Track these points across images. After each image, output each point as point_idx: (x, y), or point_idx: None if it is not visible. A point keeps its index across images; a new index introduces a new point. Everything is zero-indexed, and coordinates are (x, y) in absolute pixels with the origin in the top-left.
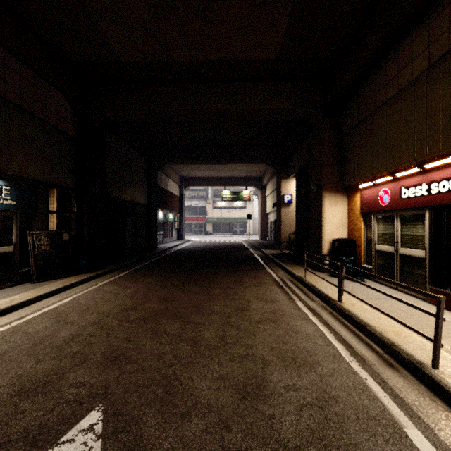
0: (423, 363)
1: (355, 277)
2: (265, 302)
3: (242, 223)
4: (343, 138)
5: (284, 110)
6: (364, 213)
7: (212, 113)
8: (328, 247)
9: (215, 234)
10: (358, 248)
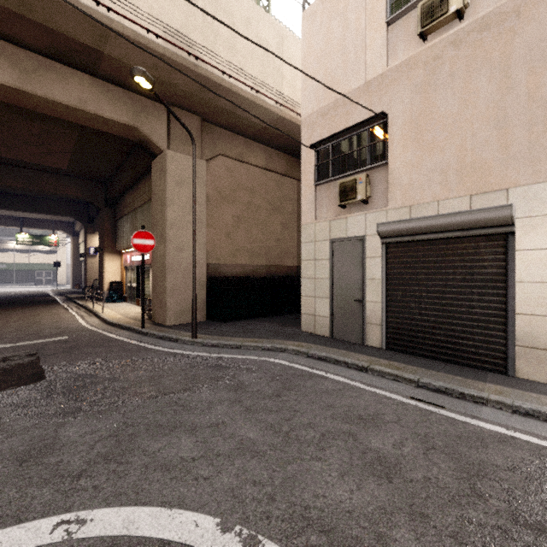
0: (100, 313)
1: (116, 301)
2: (50, 313)
3: (51, 271)
4: (117, 222)
5: (76, 196)
6: (125, 267)
7: (9, 187)
8: (107, 287)
9: (4, 285)
10: (123, 286)
